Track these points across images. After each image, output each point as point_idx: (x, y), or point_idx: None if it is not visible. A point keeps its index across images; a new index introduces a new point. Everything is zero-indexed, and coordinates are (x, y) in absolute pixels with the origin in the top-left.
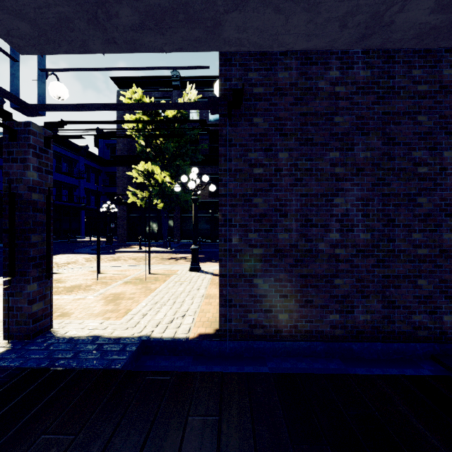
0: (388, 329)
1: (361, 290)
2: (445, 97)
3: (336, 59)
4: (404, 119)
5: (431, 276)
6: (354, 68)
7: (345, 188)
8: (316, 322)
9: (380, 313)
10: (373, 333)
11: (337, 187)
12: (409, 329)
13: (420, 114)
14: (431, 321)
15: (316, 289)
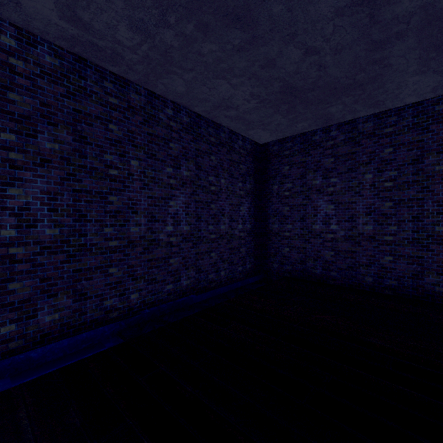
0: (79, 321)
1: (48, 290)
2: (132, 116)
3: (11, 25)
4: (96, 122)
5: (121, 264)
6: (38, 49)
7: (25, 179)
8: None
9: (71, 309)
10: (63, 331)
11: (12, 175)
12: (102, 315)
13: (112, 122)
14: (121, 302)
15: None
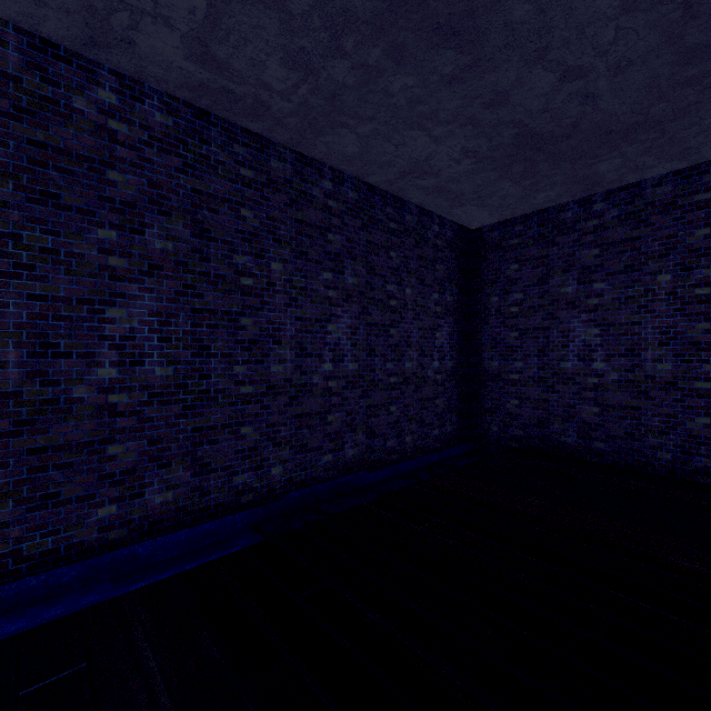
0: (200, 505)
1: (159, 456)
2: (273, 195)
3: (111, 73)
4: (223, 207)
5: (257, 421)
6: (146, 104)
7: (129, 294)
8: (67, 530)
9: (189, 486)
10: (179, 518)
11: (113, 290)
12: (231, 497)
13: (244, 206)
14: (257, 479)
15: (67, 471)
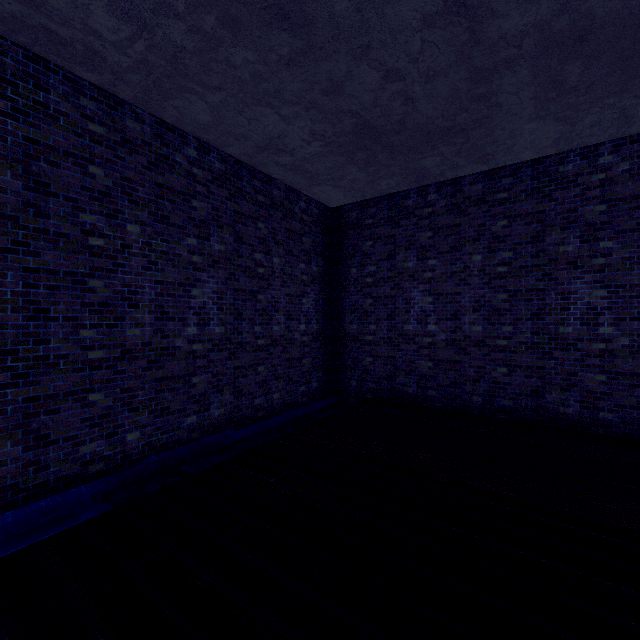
0: (36, 481)
1: None
2: (129, 155)
3: None
4: (66, 161)
5: (110, 386)
6: None
7: None
8: None
9: (19, 461)
10: (5, 498)
11: None
12: (76, 468)
13: (93, 163)
14: (110, 447)
15: None
